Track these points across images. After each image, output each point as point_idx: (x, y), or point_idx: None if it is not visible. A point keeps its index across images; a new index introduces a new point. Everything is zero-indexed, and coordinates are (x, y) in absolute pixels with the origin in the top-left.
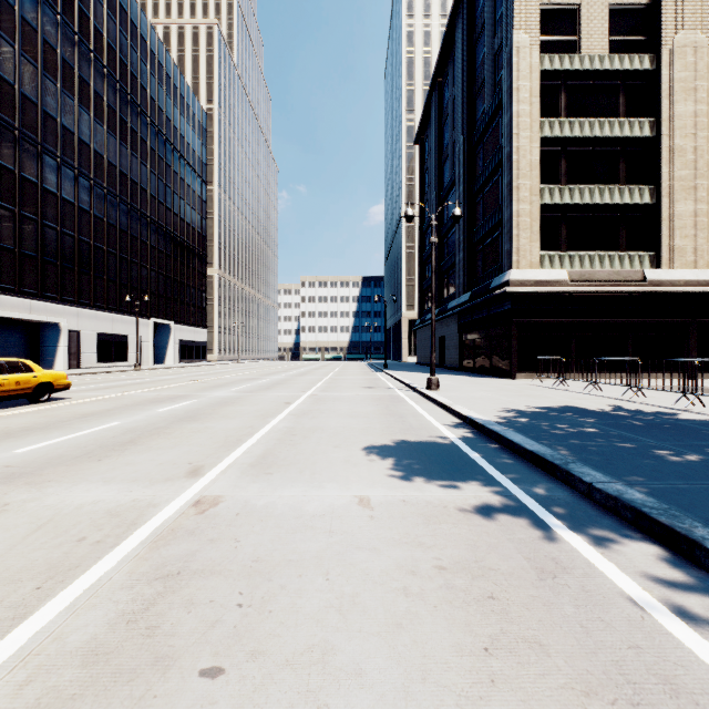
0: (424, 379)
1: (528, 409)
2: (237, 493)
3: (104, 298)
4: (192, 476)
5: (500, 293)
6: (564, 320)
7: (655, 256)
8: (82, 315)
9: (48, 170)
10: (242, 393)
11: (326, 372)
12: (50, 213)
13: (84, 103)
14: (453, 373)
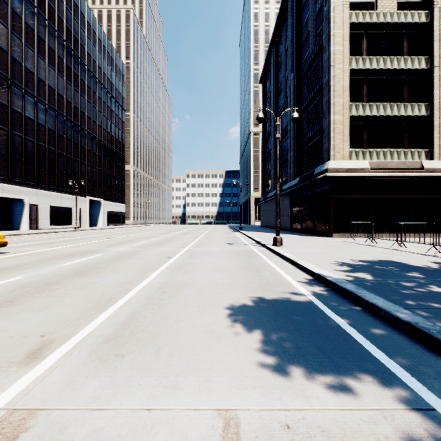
0: (269, 237)
1: (361, 264)
2: (60, 404)
3: (55, 183)
4: (27, 362)
5: (321, 177)
6: (366, 196)
7: (429, 152)
8: (40, 194)
9: (15, 97)
10: (137, 248)
11: (201, 232)
12: (17, 126)
13: (41, 54)
14: (287, 233)
